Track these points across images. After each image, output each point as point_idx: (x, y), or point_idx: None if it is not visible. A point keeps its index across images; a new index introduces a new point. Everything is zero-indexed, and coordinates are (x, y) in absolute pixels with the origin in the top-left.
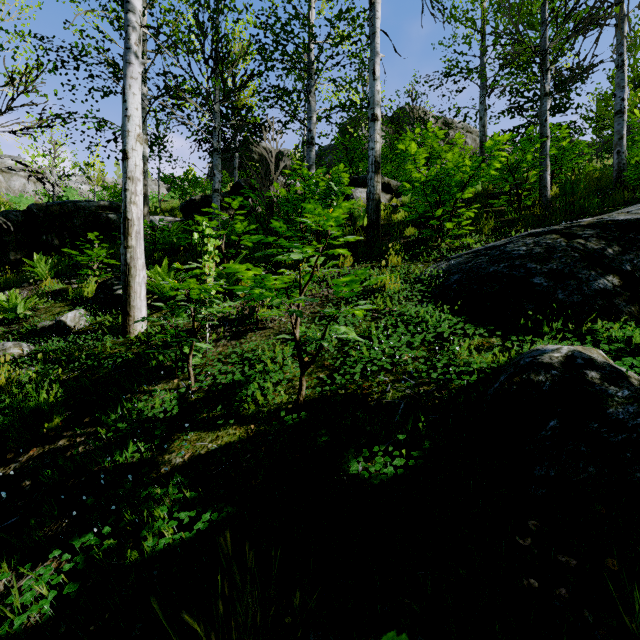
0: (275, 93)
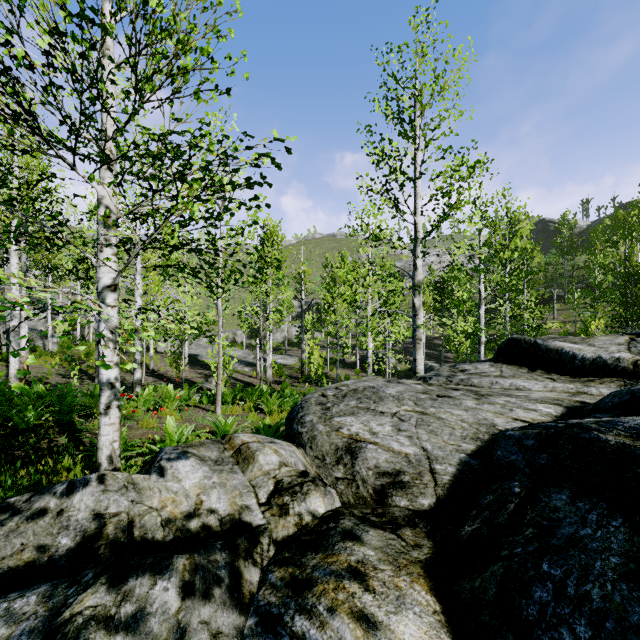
0: None
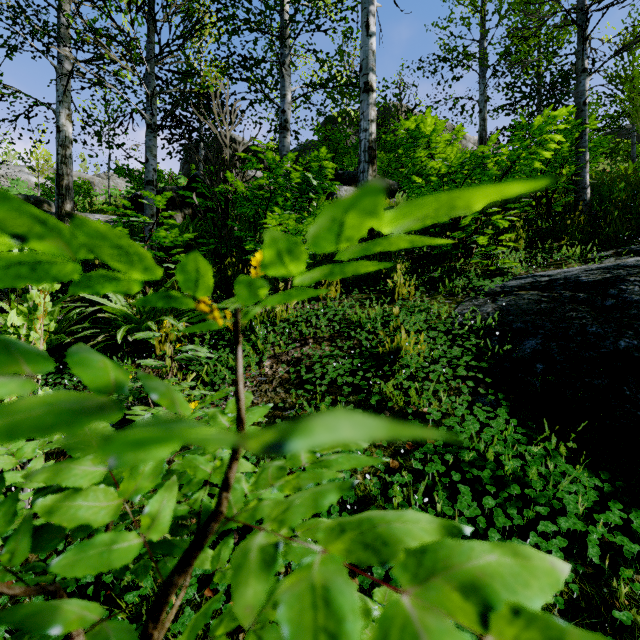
0: (239, 62)
